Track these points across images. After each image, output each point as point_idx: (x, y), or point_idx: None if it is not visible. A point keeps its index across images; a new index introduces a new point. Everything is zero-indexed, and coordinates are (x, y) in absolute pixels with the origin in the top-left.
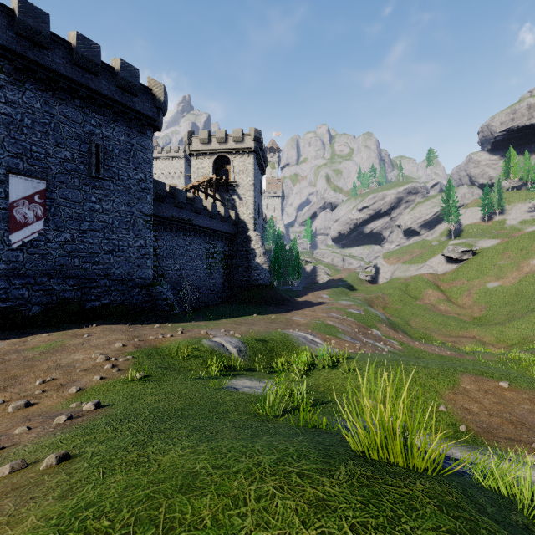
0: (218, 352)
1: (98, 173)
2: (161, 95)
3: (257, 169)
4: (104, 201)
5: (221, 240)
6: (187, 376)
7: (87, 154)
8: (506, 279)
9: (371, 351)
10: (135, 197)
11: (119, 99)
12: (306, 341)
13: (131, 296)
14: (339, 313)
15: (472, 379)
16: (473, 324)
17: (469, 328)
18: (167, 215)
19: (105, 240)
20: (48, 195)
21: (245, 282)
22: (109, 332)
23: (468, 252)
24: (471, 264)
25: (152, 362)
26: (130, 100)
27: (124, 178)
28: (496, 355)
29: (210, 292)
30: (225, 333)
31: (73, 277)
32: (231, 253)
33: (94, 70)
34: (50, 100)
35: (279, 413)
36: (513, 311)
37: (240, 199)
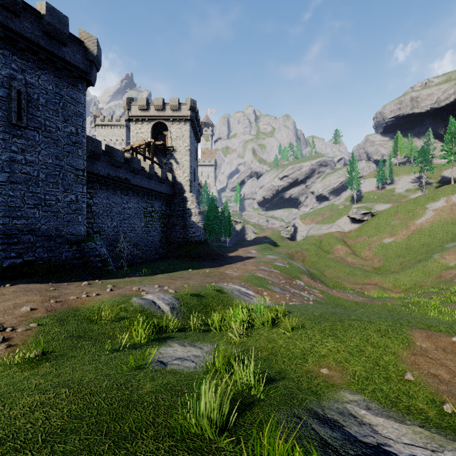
0: (149, 311)
1: (19, 121)
2: (94, 49)
3: (193, 136)
4: (27, 151)
5: (158, 200)
6: (104, 347)
7: (6, 99)
8: (397, 236)
9: (300, 301)
10: (65, 151)
11: (45, 45)
12: (240, 294)
13: (60, 252)
14: (267, 266)
15: (424, 335)
16: (374, 273)
17: (372, 277)
18: (103, 173)
19: (29, 193)
20: None
21: (181, 239)
22: (22, 292)
23: (368, 214)
24: (371, 224)
25: (63, 330)
26: (59, 49)
27: (51, 129)
28: (399, 300)
29: (147, 248)
30: (159, 288)
31: None
32: (168, 213)
33: (13, 9)
34: None
35: (221, 423)
36: (405, 262)
37: (177, 163)
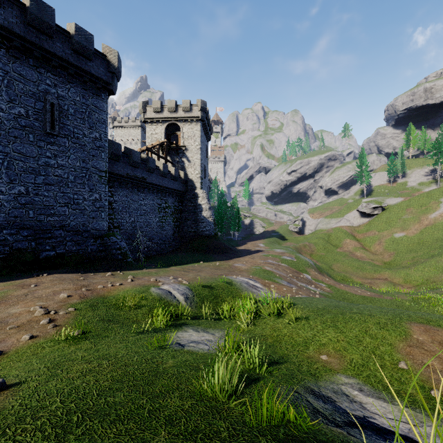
0: (166, 300)
1: (53, 130)
2: (115, 61)
3: (204, 135)
4: (59, 156)
5: (171, 196)
6: (130, 330)
7: (42, 111)
8: (409, 230)
9: (306, 294)
10: (90, 154)
11: (74, 61)
12: (248, 286)
13: (86, 246)
14: (275, 259)
15: (422, 328)
16: (384, 268)
17: (381, 272)
18: (122, 172)
19: (60, 193)
20: (1, 148)
21: (193, 233)
22: (58, 281)
23: (378, 208)
24: (381, 218)
25: (95, 314)
26: (85, 64)
27: (79, 136)
28: (409, 295)
29: (162, 242)
30: (173, 280)
31: (28, 228)
32: (180, 208)
33: (48, 32)
34: (3, 57)
35: (231, 391)
36: (417, 257)
37: (188, 161)
